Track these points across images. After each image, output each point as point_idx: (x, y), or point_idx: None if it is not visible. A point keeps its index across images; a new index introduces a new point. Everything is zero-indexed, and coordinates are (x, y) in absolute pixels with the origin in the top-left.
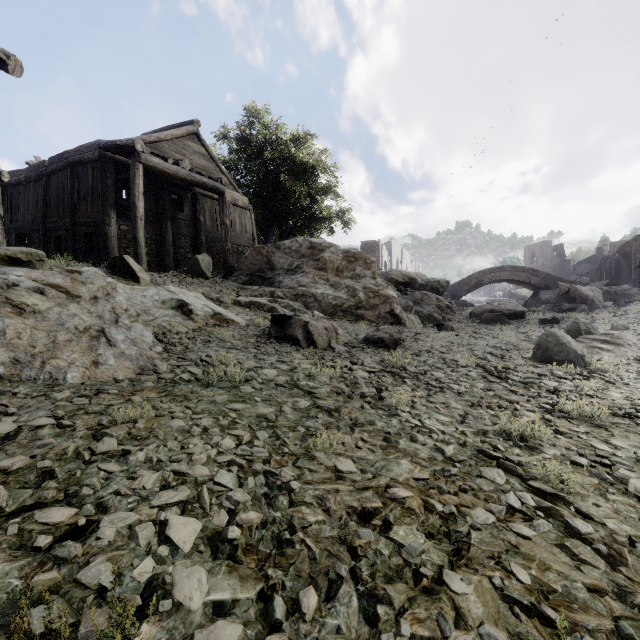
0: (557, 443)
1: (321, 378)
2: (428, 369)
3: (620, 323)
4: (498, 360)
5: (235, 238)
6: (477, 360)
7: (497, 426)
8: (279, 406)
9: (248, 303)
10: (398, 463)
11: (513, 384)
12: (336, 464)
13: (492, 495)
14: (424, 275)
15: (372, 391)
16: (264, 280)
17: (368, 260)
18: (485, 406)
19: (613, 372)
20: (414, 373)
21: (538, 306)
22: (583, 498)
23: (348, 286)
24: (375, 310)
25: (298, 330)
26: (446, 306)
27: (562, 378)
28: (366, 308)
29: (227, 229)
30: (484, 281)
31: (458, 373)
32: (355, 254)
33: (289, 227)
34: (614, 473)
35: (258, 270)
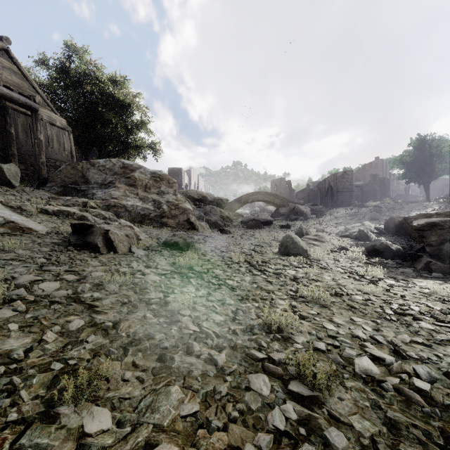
0: (302, 329)
1: (110, 286)
2: (210, 267)
3: (320, 228)
4: (258, 255)
5: (52, 153)
6: (245, 256)
7: (261, 321)
8: (41, 332)
9: (56, 212)
10: (168, 393)
11: (269, 275)
12: (84, 423)
13: (260, 415)
14: (212, 194)
15: (159, 296)
16: (78, 192)
17: (171, 181)
18: (251, 299)
19: (322, 260)
20: (199, 272)
21: (279, 217)
22: (330, 392)
23: (154, 200)
24: (176, 219)
25: (98, 238)
26: (226, 216)
27: (297, 267)
28: (169, 217)
29: (41, 144)
30: (249, 200)
31: (232, 269)
32: (160, 175)
33: (108, 150)
34: (343, 354)
35: (73, 183)
